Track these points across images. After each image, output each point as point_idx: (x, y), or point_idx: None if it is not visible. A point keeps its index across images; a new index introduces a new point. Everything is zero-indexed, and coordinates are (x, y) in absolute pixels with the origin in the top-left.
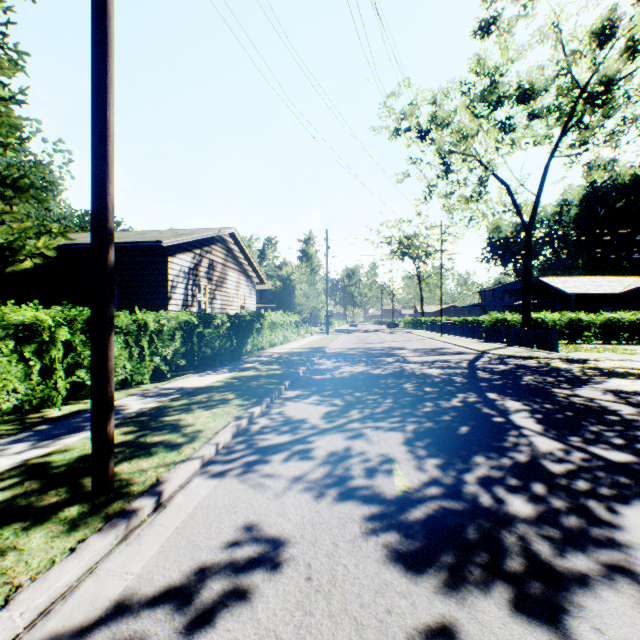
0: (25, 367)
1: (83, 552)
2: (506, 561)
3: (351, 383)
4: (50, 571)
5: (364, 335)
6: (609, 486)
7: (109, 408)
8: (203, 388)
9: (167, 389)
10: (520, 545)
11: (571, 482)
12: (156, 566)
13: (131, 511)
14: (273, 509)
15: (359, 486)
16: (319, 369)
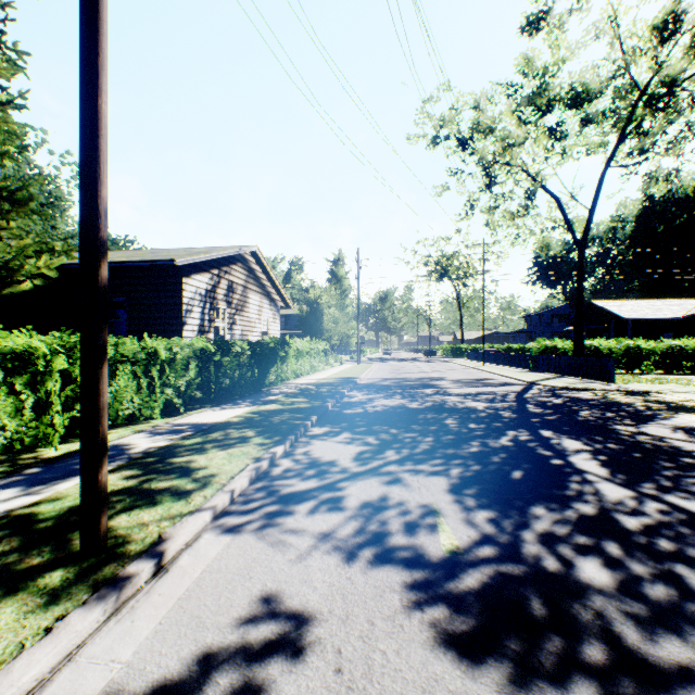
0: (16, 401)
1: (60, 634)
2: (584, 648)
3: (386, 418)
4: (16, 660)
5: (399, 364)
6: None
7: (101, 452)
8: (219, 424)
9: (179, 425)
10: (599, 625)
11: (651, 541)
12: (150, 651)
13: (124, 578)
14: (296, 574)
15: (398, 545)
16: (350, 402)
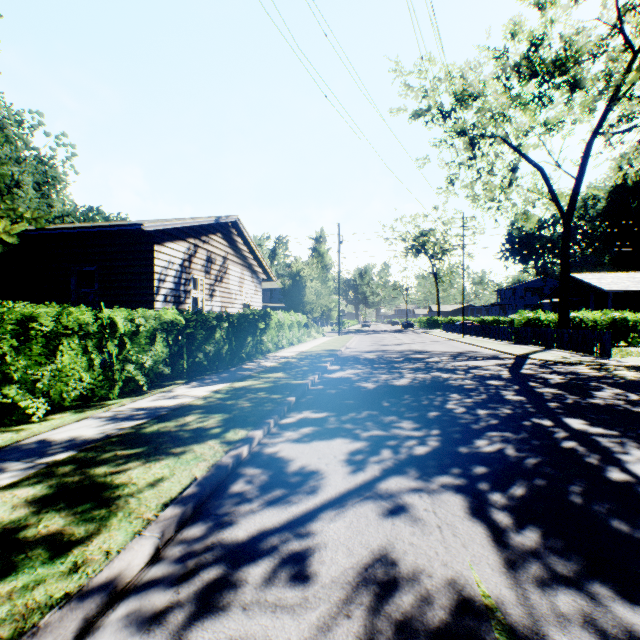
0: None
1: None
2: None
3: (374, 400)
4: None
5: (379, 336)
6: None
7: None
8: (181, 408)
9: (134, 409)
10: None
11: None
12: None
13: None
14: None
15: None
16: (332, 378)
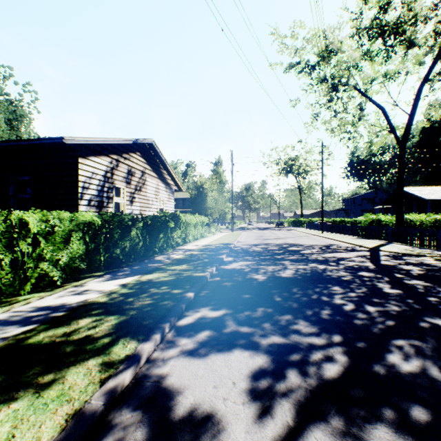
0: None
1: None
2: None
3: (266, 294)
4: None
5: (260, 232)
6: None
7: None
8: (81, 307)
9: (34, 309)
10: None
11: None
12: None
13: None
14: None
15: None
16: (228, 270)
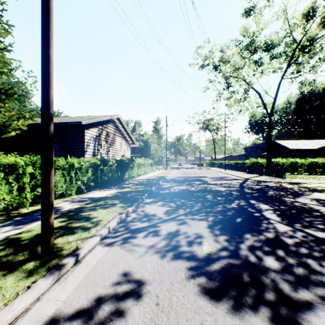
0: (9, 187)
1: (34, 288)
2: (265, 294)
3: (179, 195)
4: (15, 300)
5: (185, 170)
6: (318, 251)
7: (50, 209)
8: (102, 197)
9: (84, 198)
10: (272, 285)
11: (298, 249)
12: (74, 296)
13: (62, 265)
14: (138, 264)
15: (184, 251)
16: (163, 187)
